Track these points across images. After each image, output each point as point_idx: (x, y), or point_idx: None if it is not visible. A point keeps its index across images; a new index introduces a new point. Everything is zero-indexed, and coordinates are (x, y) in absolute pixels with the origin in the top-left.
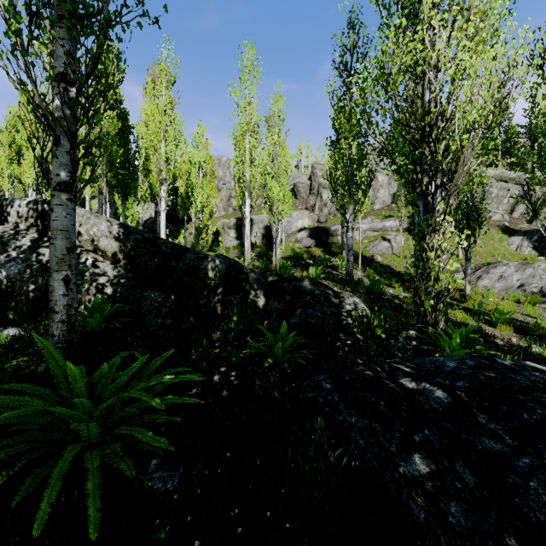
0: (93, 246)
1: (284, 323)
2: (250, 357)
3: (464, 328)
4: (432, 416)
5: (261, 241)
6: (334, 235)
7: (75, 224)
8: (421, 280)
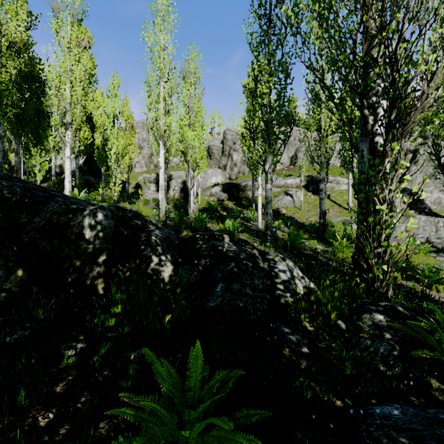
0: None
1: (197, 349)
2: None
3: None
4: None
5: (179, 194)
6: (244, 190)
7: None
8: (370, 239)
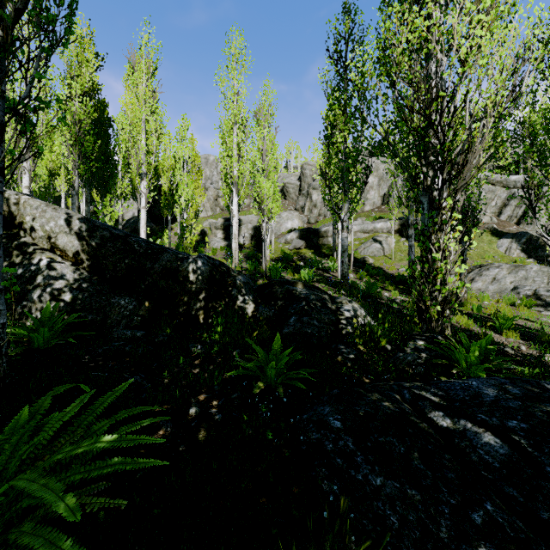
0: (50, 245)
1: (278, 337)
2: (236, 379)
3: (484, 340)
4: (486, 475)
5: (250, 242)
6: (325, 237)
7: (1, 212)
8: (426, 283)
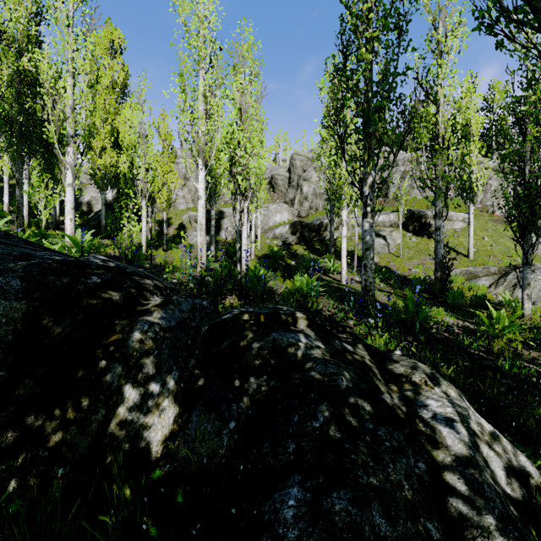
0: None
1: None
2: None
3: None
4: None
5: (233, 236)
6: (319, 231)
7: None
8: None
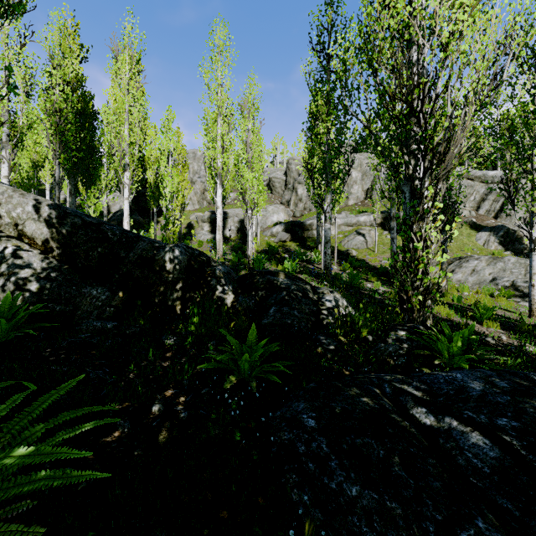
0: (17, 232)
1: (253, 327)
2: (208, 373)
3: (467, 330)
4: (475, 482)
5: (236, 234)
6: (310, 230)
7: None
8: (408, 273)
